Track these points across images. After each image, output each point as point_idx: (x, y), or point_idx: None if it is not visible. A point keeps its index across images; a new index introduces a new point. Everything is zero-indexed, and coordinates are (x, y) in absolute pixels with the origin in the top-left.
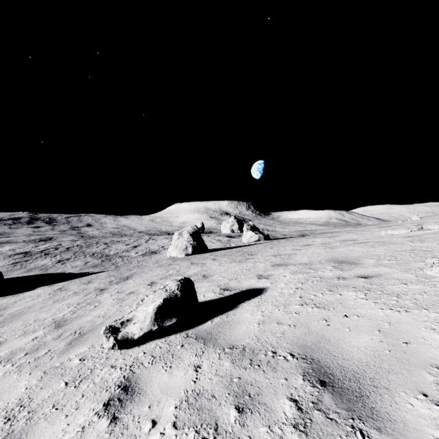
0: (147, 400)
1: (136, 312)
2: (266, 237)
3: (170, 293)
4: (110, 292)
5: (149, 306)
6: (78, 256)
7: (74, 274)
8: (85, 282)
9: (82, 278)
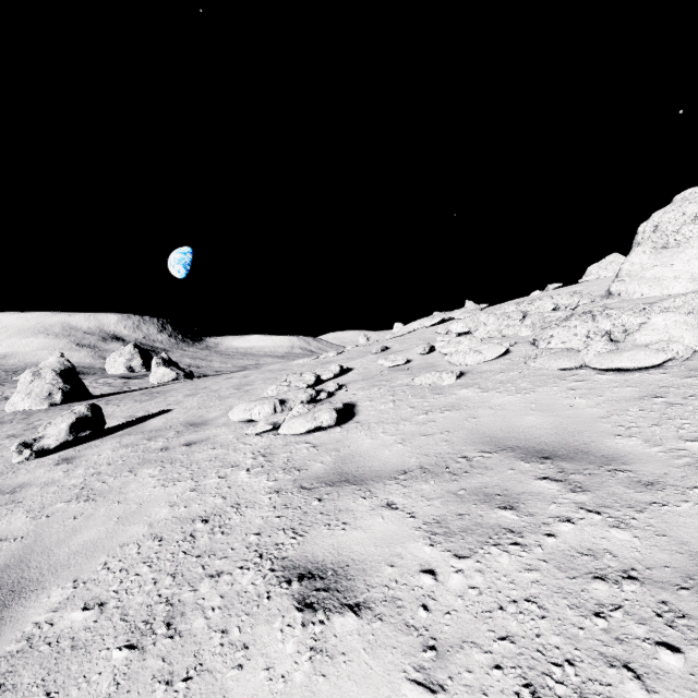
0: (89, 455)
1: (46, 432)
2: (188, 375)
3: (80, 415)
4: None
5: (61, 425)
6: None
7: None
8: None
9: None
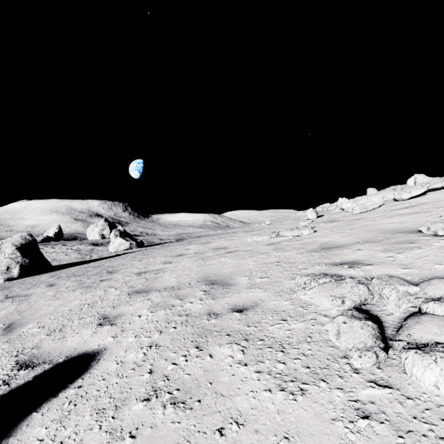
0: None
1: None
2: (139, 244)
3: None
4: None
5: None
6: None
7: None
8: None
9: None
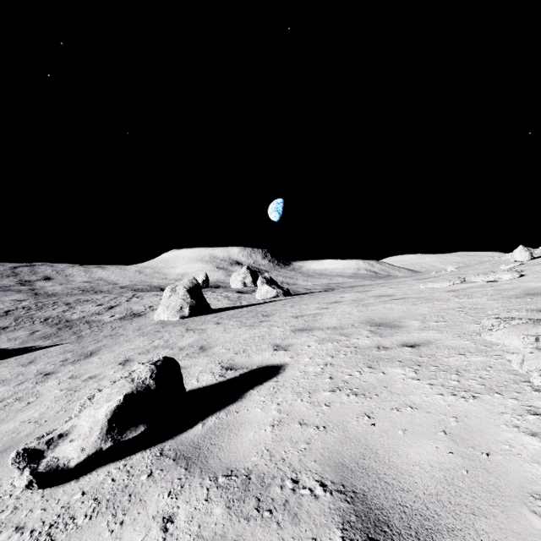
0: None
1: (77, 419)
2: (286, 292)
3: (138, 385)
4: (58, 378)
5: (101, 409)
6: (22, 322)
7: (10, 350)
8: (23, 363)
9: (21, 357)
